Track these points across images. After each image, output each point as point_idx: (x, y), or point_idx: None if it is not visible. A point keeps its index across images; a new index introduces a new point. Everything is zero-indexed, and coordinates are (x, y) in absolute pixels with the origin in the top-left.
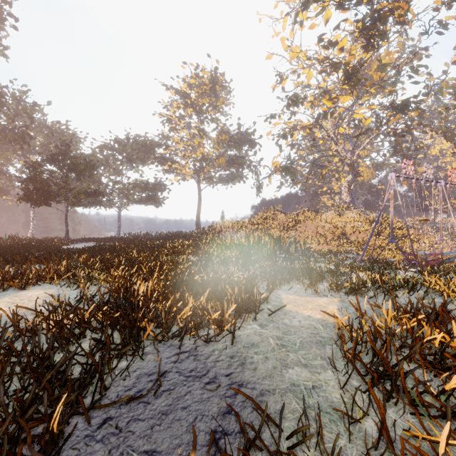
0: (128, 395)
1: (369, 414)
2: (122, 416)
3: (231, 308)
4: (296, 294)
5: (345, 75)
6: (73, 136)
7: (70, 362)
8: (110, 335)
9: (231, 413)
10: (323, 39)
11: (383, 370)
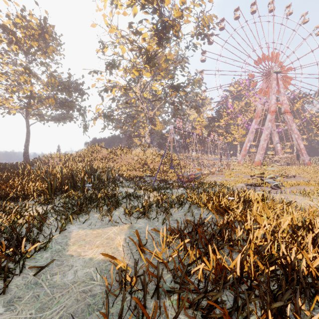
0: None
1: None
2: None
3: None
4: (89, 227)
5: (147, 58)
6: None
7: None
8: None
9: None
10: (132, 26)
11: None
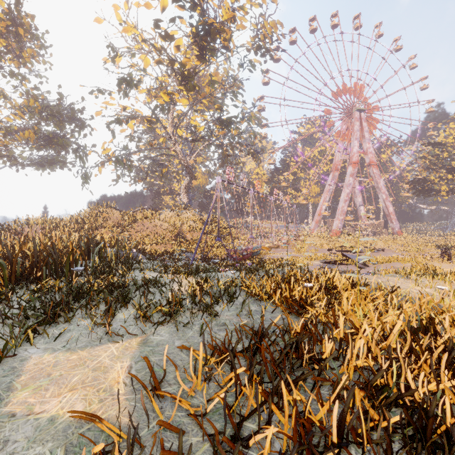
0: None
1: None
2: None
3: None
4: (65, 347)
5: (182, 76)
6: None
7: None
8: None
9: None
10: (159, 26)
11: None
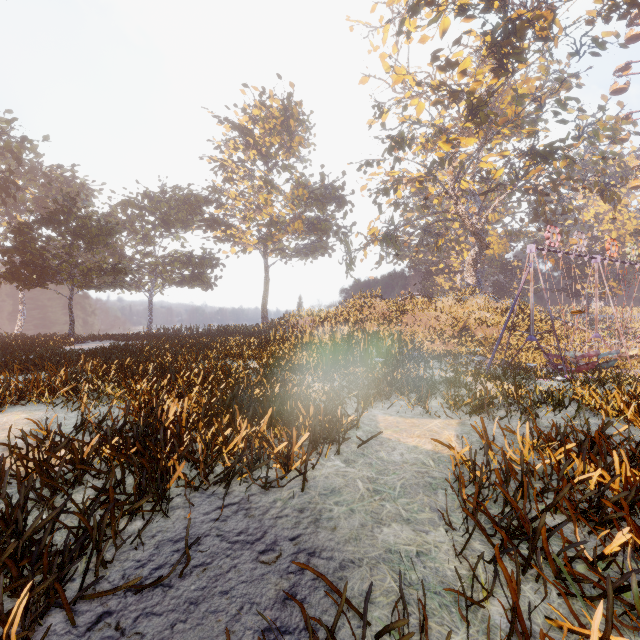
0: (137, 577)
1: (497, 593)
2: (127, 609)
3: (302, 438)
4: (398, 415)
5: (469, 108)
6: (81, 187)
7: (49, 527)
8: (119, 482)
9: (296, 598)
10: (438, 58)
11: (518, 526)
